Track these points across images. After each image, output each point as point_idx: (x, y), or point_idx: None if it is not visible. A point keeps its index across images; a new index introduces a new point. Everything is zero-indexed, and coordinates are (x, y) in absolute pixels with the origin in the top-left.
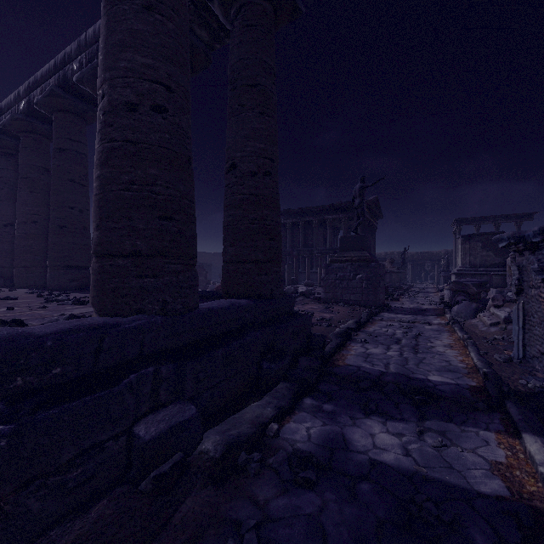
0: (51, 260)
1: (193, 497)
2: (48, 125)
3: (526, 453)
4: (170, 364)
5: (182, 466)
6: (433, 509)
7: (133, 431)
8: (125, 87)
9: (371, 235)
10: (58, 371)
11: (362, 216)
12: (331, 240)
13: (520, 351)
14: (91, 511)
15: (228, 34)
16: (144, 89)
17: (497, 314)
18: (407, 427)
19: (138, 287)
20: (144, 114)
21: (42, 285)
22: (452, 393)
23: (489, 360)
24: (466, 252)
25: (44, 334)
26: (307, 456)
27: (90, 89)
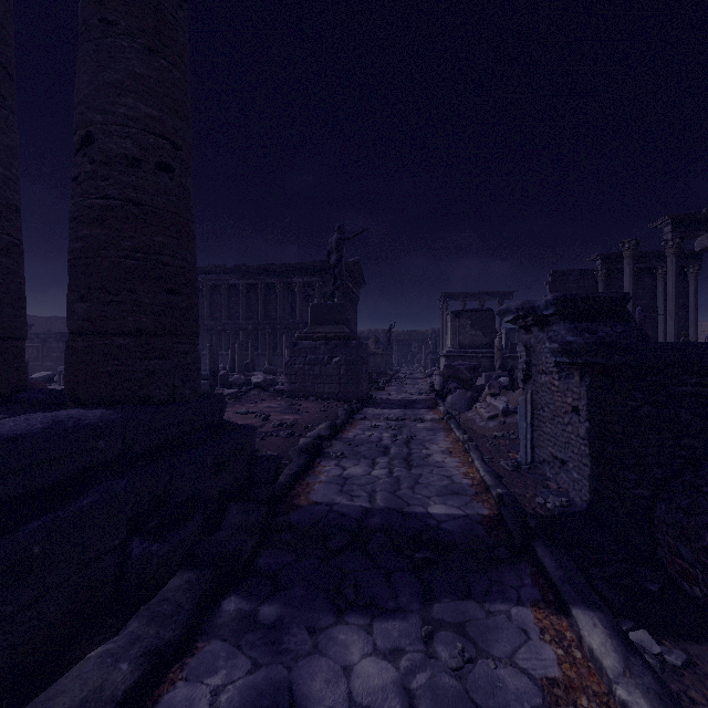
0: None
1: None
2: None
3: (583, 646)
4: None
5: None
6: None
7: None
8: None
9: (353, 308)
10: None
11: (340, 278)
12: (301, 311)
13: (528, 454)
14: None
15: None
16: None
17: (495, 405)
18: (407, 629)
19: None
20: None
21: None
22: (463, 534)
23: (496, 471)
24: (455, 331)
25: None
26: None
27: None
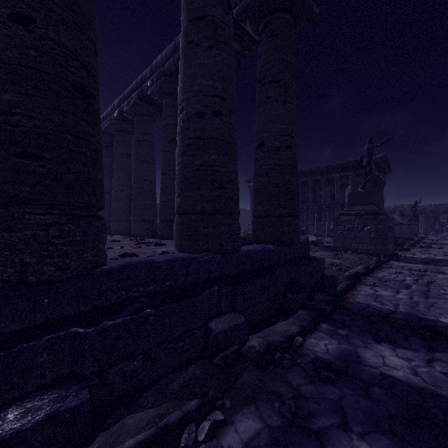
0: (133, 216)
1: (247, 374)
2: (130, 125)
3: None
4: (227, 286)
5: (238, 353)
6: (439, 414)
7: (208, 326)
8: (196, 102)
9: (379, 190)
10: (168, 283)
11: (370, 173)
12: (338, 195)
13: None
14: (188, 369)
15: (255, 42)
16: (208, 102)
17: None
18: (416, 355)
19: (205, 234)
20: (208, 119)
21: (127, 233)
22: None
23: None
24: None
25: (160, 261)
26: (327, 362)
27: (158, 98)
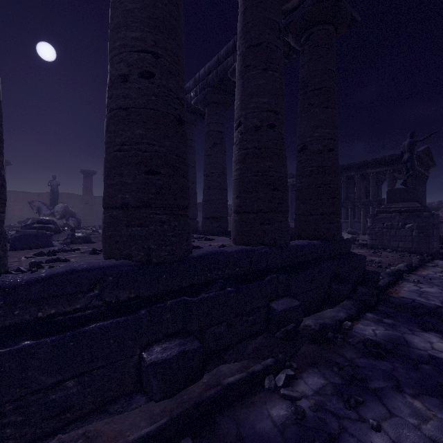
0: None
1: (305, 346)
2: None
3: None
4: (283, 274)
5: (296, 330)
6: None
7: (270, 306)
8: (253, 118)
9: (421, 185)
10: (237, 269)
11: (412, 169)
12: (374, 192)
13: None
14: (256, 339)
15: (295, 51)
16: (264, 117)
17: None
18: None
19: (261, 230)
20: (263, 131)
21: None
22: None
23: None
24: None
25: (230, 251)
26: (376, 343)
27: (201, 107)
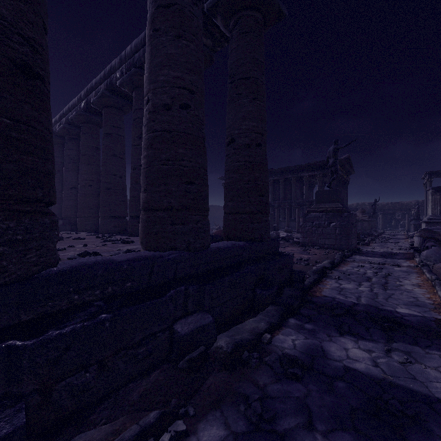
0: (102, 212)
1: (213, 376)
2: (99, 117)
3: None
4: (194, 285)
5: (205, 355)
6: (397, 405)
7: (173, 328)
8: (163, 94)
9: (344, 189)
10: (129, 284)
11: (335, 173)
12: (307, 193)
13: None
14: (150, 376)
15: (226, 39)
16: (175, 94)
17: None
18: (376, 346)
19: (171, 231)
20: (175, 111)
21: (95, 229)
22: (418, 323)
23: None
24: (436, 203)
25: (121, 261)
26: (294, 359)
27: (128, 90)
